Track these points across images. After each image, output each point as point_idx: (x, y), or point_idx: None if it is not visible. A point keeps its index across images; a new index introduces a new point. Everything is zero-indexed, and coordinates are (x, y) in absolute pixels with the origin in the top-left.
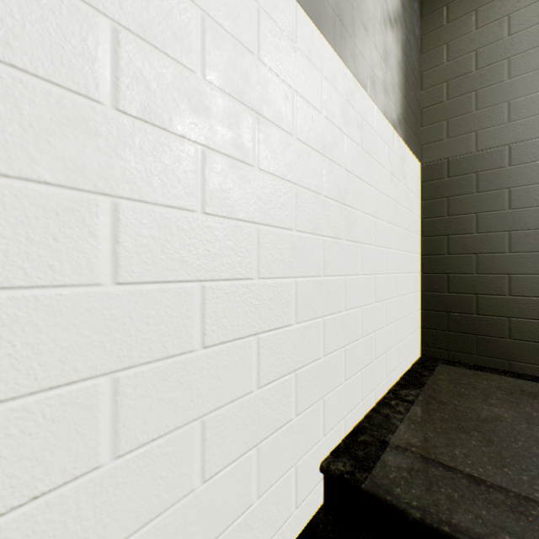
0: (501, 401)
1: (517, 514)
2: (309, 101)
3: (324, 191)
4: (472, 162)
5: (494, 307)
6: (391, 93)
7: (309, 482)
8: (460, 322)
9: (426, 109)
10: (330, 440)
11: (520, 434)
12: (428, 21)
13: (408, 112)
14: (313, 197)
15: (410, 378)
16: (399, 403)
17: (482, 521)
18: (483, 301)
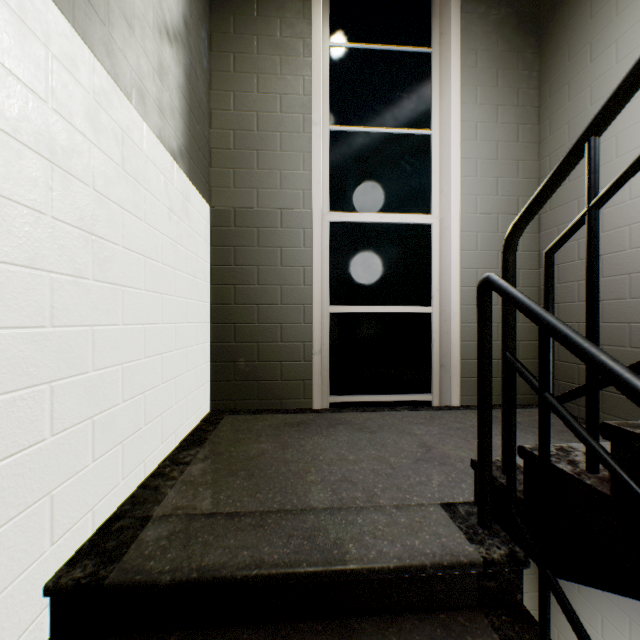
0: (269, 436)
1: (258, 528)
2: (21, 77)
3: (54, 211)
4: (255, 218)
5: (271, 354)
6: (170, 117)
7: (21, 620)
8: (245, 371)
9: (216, 151)
10: (66, 546)
11: (276, 460)
12: (217, 59)
13: (195, 146)
14: (30, 216)
15: (194, 437)
16: (175, 468)
17: (230, 549)
18: (263, 349)
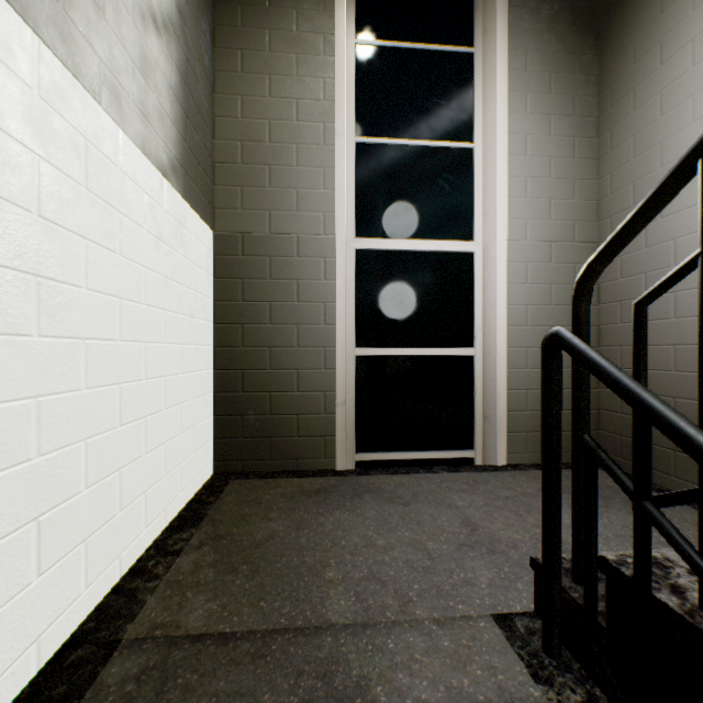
0: (282, 511)
1: (258, 660)
2: None
3: None
4: (267, 245)
5: (286, 405)
6: (157, 123)
7: None
8: (255, 426)
9: (220, 165)
10: None
11: (288, 547)
12: (222, 56)
13: (192, 160)
14: None
15: (189, 513)
16: (161, 561)
17: (218, 699)
18: (277, 400)
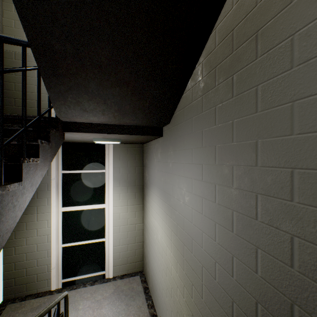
0: None
1: None
2: None
3: None
4: None
5: (33, 112)
6: None
7: None
8: None
9: (6, 27)
10: None
11: None
12: None
13: None
14: None
15: None
16: None
17: None
18: (29, 110)
